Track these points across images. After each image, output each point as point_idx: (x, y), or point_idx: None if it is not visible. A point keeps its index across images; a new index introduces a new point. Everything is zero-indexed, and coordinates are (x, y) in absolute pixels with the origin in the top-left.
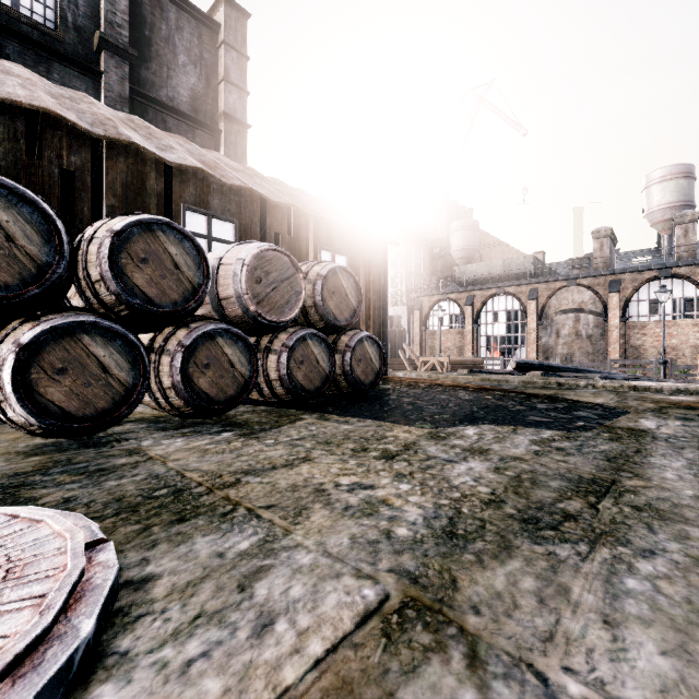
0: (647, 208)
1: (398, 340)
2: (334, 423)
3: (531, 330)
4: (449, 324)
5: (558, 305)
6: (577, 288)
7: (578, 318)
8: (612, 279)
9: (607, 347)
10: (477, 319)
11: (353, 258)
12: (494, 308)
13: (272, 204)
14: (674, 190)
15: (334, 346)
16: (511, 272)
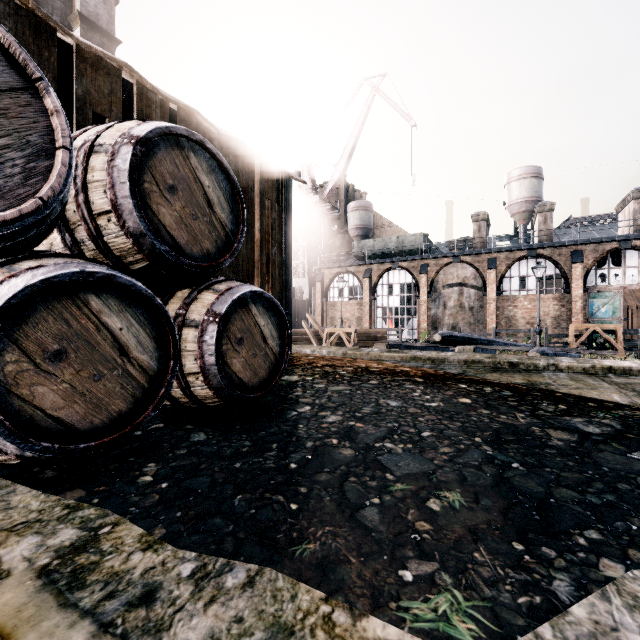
0: (508, 200)
1: (301, 310)
2: (80, 630)
3: (422, 302)
4: (348, 296)
5: (445, 279)
6: (461, 265)
7: (462, 291)
8: (489, 257)
9: (486, 318)
10: (374, 291)
11: (243, 190)
12: (389, 281)
13: (88, 61)
14: (528, 187)
15: (183, 313)
16: (404, 248)
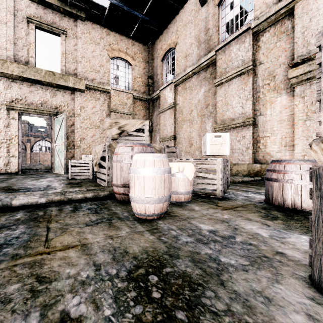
0: None
1: None
2: None
3: None
4: None
5: None
6: None
7: None
8: (28, 138)
9: (26, 160)
10: None
11: None
12: None
13: None
14: None
15: None
16: None
